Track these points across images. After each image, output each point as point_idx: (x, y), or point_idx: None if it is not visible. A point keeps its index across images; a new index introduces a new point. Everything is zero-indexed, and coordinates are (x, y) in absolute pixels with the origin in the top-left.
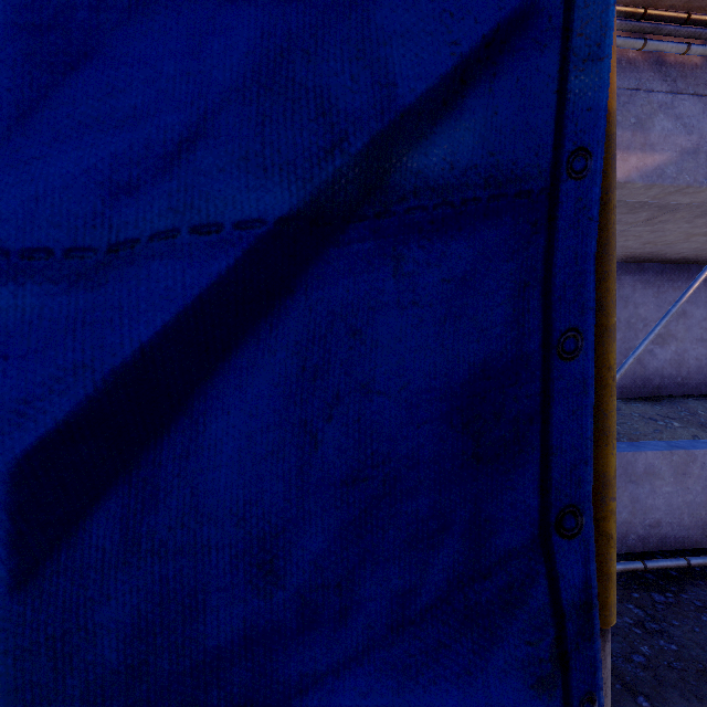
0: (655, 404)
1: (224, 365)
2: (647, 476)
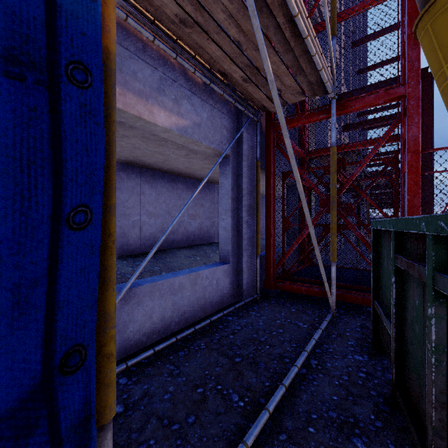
0: (191, 249)
1: None
2: (180, 289)
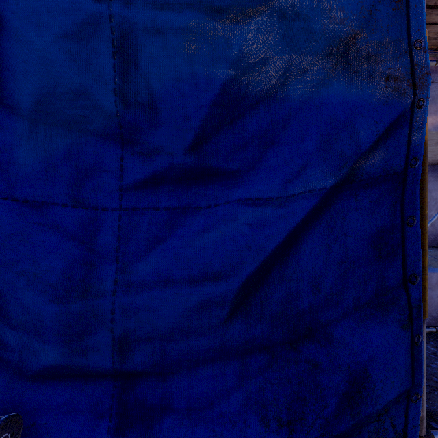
0: None
1: (308, 227)
2: (437, 286)
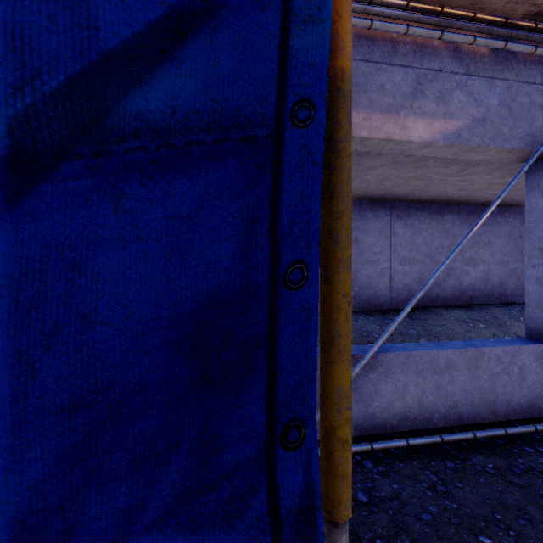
0: (468, 311)
1: None
2: (448, 369)
